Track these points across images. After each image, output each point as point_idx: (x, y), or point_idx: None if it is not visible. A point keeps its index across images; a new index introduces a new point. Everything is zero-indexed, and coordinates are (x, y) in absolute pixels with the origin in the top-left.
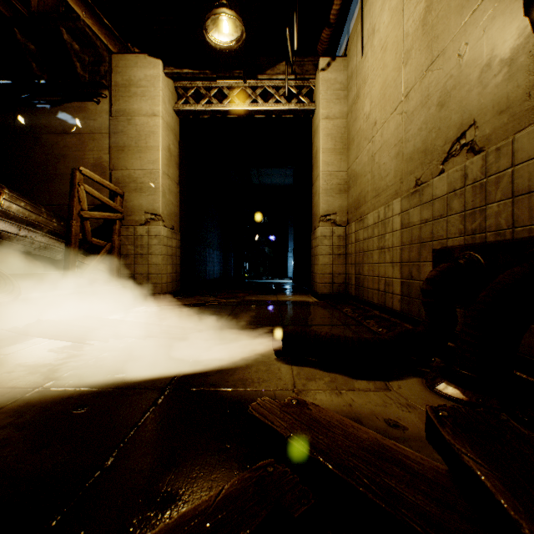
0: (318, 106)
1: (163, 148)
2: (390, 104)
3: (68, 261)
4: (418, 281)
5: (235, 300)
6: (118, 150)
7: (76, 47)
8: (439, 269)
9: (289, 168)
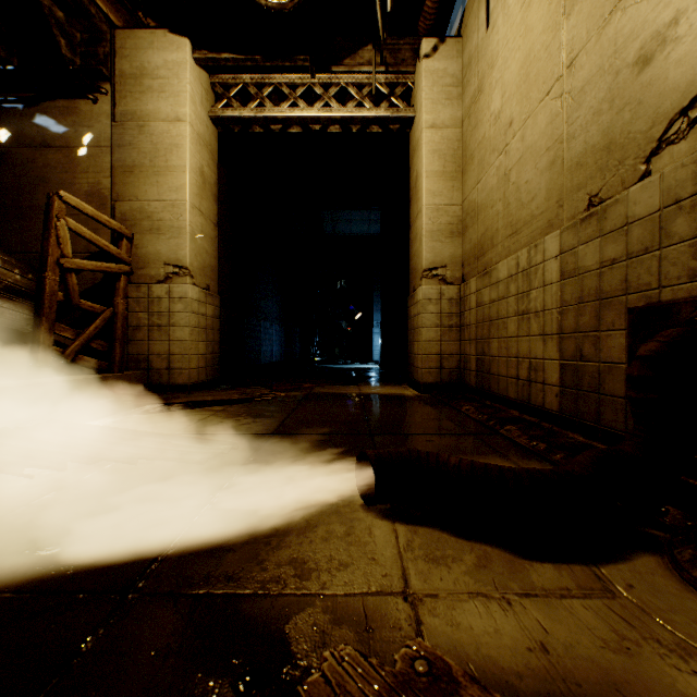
0: (419, 110)
1: (191, 169)
2: (539, 87)
3: (37, 334)
4: (595, 363)
5: (298, 394)
6: (125, 172)
7: (59, 14)
8: (663, 338)
9: (376, 209)
